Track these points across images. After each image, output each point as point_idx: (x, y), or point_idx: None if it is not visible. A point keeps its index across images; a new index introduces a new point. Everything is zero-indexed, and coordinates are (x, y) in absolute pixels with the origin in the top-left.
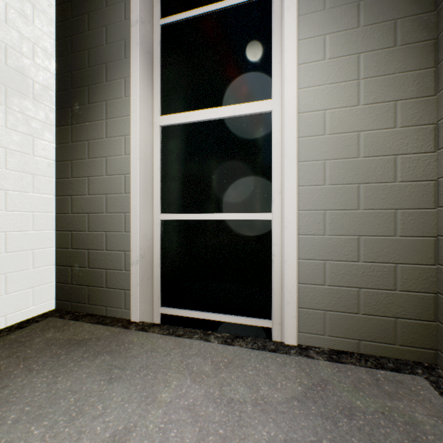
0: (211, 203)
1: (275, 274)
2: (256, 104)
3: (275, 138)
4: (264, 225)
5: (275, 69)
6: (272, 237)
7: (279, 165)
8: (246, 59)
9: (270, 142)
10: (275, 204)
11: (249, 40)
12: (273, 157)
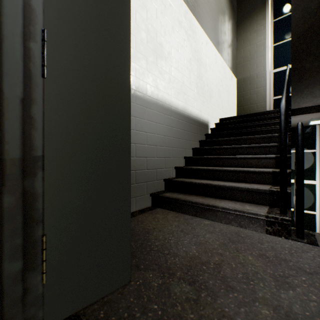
0: (292, 205)
1: (317, 229)
2: (309, 181)
3: (317, 192)
4: (312, 215)
5: (316, 173)
6: (315, 218)
7: (318, 199)
8: (305, 167)
9: (315, 192)
10: (317, 210)
11: (307, 162)
12: (316, 197)
